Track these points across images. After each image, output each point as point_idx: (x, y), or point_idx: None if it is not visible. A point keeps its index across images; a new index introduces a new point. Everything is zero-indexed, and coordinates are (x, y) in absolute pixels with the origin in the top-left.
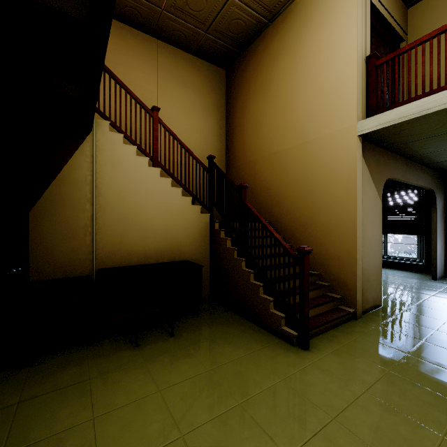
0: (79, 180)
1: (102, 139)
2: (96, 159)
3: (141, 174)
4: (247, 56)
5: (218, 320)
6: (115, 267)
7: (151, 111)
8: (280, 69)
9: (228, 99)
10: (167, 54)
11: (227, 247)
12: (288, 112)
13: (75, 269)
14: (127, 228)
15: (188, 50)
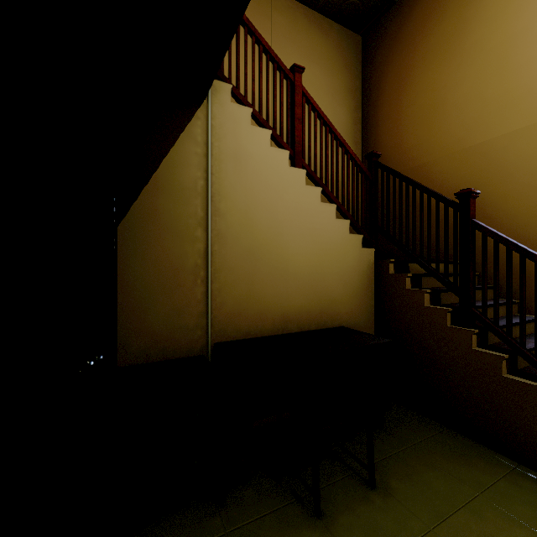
0: (186, 186)
1: (220, 115)
2: (211, 150)
3: (278, 180)
4: (408, 3)
5: (432, 444)
6: (241, 341)
7: (291, 73)
8: (489, 2)
9: (368, 78)
10: (284, 10)
11: (424, 306)
12: (510, 71)
13: (180, 345)
14: (257, 272)
15: (313, 4)
